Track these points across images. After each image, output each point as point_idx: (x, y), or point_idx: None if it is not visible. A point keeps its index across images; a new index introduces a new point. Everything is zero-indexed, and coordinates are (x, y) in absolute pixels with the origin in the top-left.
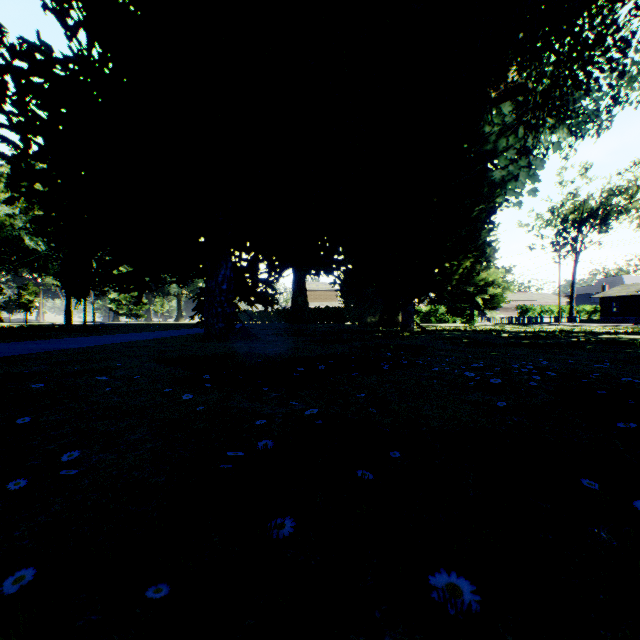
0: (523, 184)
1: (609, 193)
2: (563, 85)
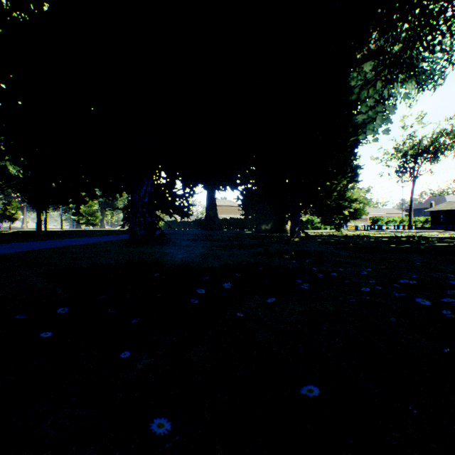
0: (379, 125)
1: (438, 134)
2: (413, 47)
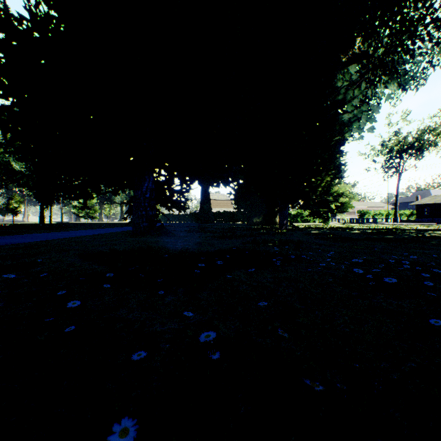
0: (364, 124)
1: (422, 131)
2: (394, 51)
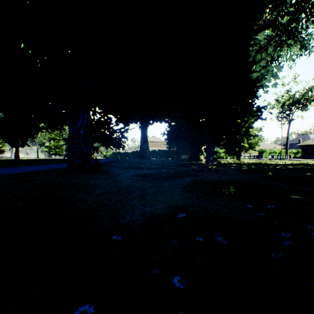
0: (269, 80)
1: (308, 90)
2: (298, 18)
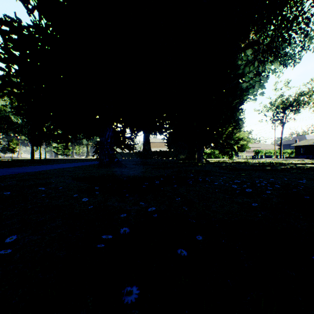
0: (257, 90)
1: (299, 94)
2: (277, 41)
